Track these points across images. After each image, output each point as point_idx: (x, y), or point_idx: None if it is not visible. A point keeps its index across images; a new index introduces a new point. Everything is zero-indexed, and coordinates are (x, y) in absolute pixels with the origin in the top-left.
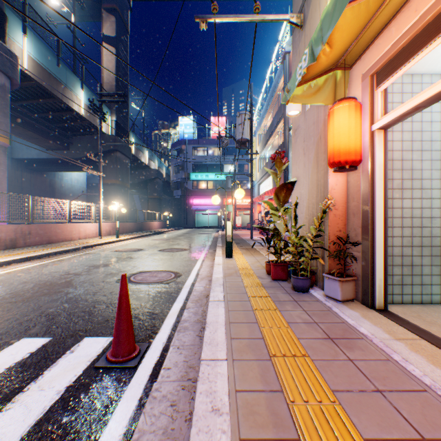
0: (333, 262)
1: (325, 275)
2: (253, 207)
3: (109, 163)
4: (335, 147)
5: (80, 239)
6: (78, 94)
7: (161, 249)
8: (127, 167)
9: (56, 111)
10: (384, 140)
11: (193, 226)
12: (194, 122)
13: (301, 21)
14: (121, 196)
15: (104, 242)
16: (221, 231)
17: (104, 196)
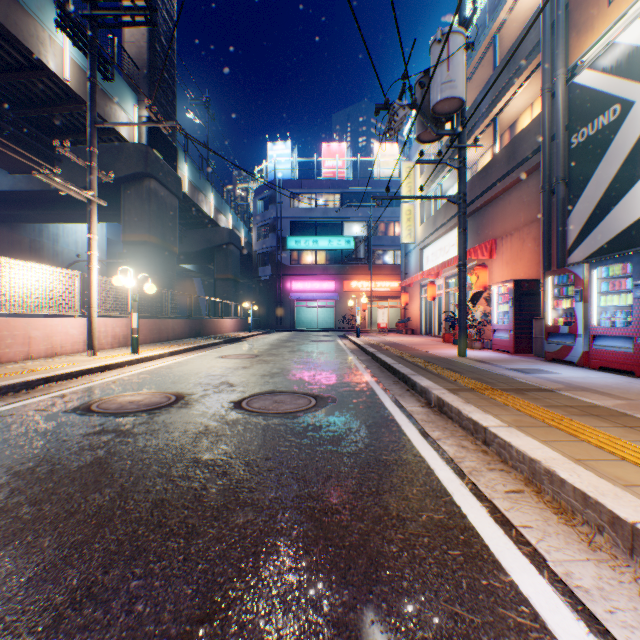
0: None
1: None
2: (407, 292)
3: (134, 201)
4: None
5: (32, 358)
6: (53, 32)
7: (241, 399)
8: (172, 212)
9: (6, 70)
10: None
11: (291, 327)
12: (293, 154)
13: None
14: (160, 267)
15: (81, 368)
16: (352, 336)
17: (122, 265)
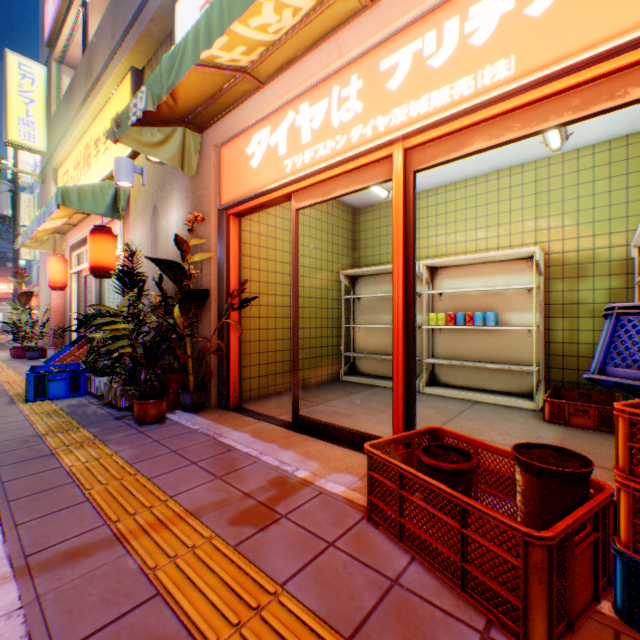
0: (57, 341)
1: (48, 347)
2: None
3: None
4: (52, 279)
5: None
6: None
7: None
8: None
9: None
10: (79, 279)
11: None
12: None
13: (44, 180)
14: None
15: None
16: None
17: None
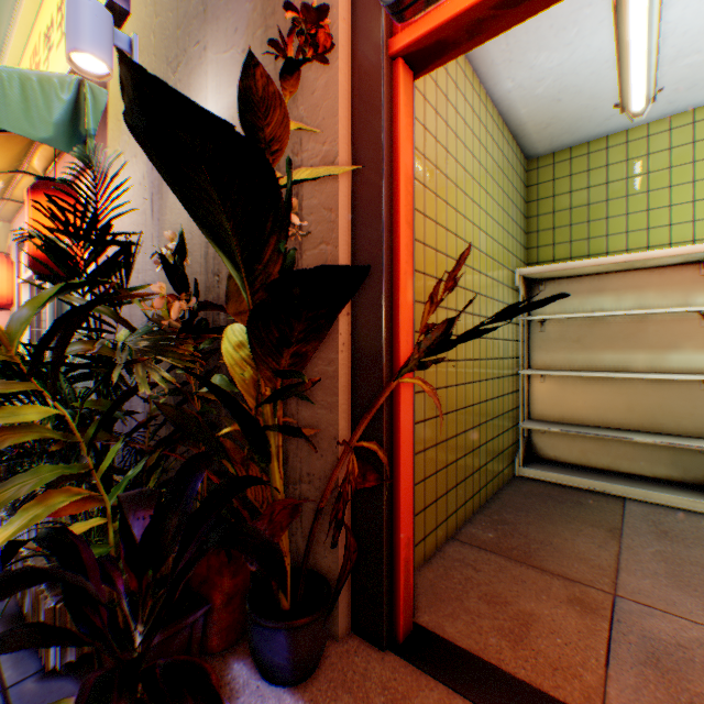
0: None
1: None
2: None
3: None
4: None
5: None
6: None
7: None
8: None
9: None
10: (33, 292)
11: None
12: None
13: None
14: None
15: None
16: None
17: None
